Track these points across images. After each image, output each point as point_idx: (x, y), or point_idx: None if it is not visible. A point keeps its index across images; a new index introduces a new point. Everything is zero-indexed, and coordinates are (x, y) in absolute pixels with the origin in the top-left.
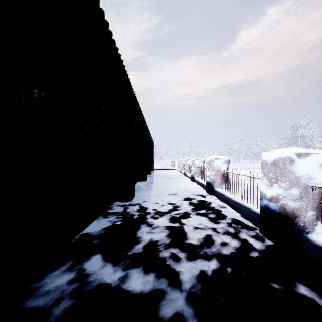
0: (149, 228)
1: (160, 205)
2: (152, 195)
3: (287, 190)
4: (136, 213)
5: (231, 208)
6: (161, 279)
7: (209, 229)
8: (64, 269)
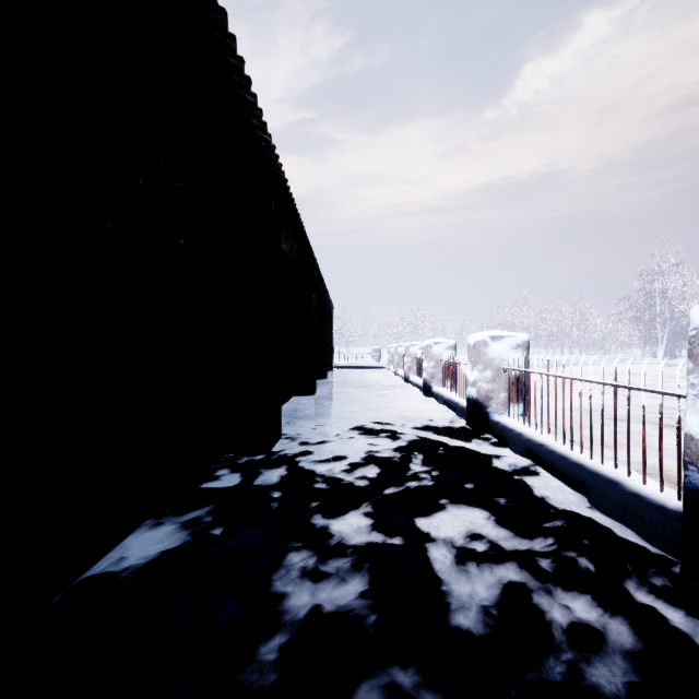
0: (313, 555)
1: (347, 463)
2: (326, 433)
3: None
4: (278, 491)
5: (550, 475)
6: None
7: (509, 558)
8: None
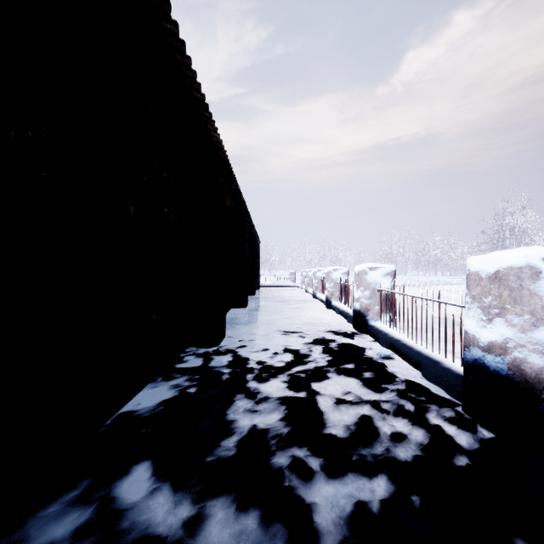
0: (250, 402)
1: (270, 352)
2: (256, 334)
3: (526, 332)
4: (227, 369)
5: (402, 360)
6: (273, 525)
7: (365, 403)
8: (71, 500)
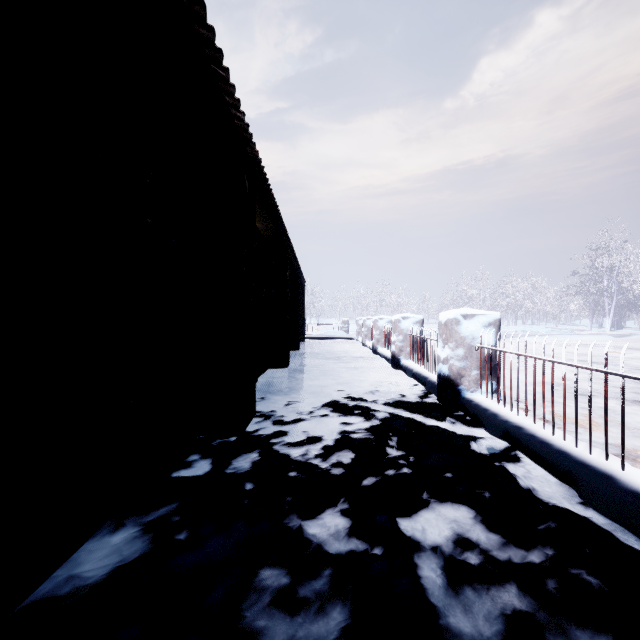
0: (287, 571)
1: (322, 446)
2: (300, 410)
3: None
4: (250, 482)
5: (531, 461)
6: None
7: (508, 576)
8: None
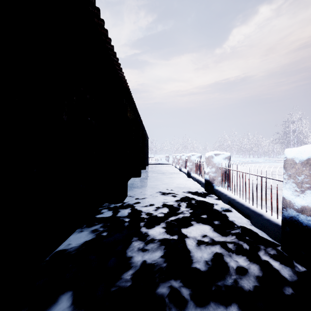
0: (142, 243)
1: (155, 207)
2: (146, 194)
3: None
4: (127, 218)
5: (237, 212)
6: None
7: (217, 244)
8: None
